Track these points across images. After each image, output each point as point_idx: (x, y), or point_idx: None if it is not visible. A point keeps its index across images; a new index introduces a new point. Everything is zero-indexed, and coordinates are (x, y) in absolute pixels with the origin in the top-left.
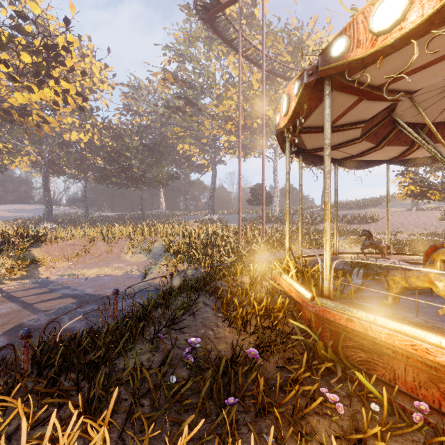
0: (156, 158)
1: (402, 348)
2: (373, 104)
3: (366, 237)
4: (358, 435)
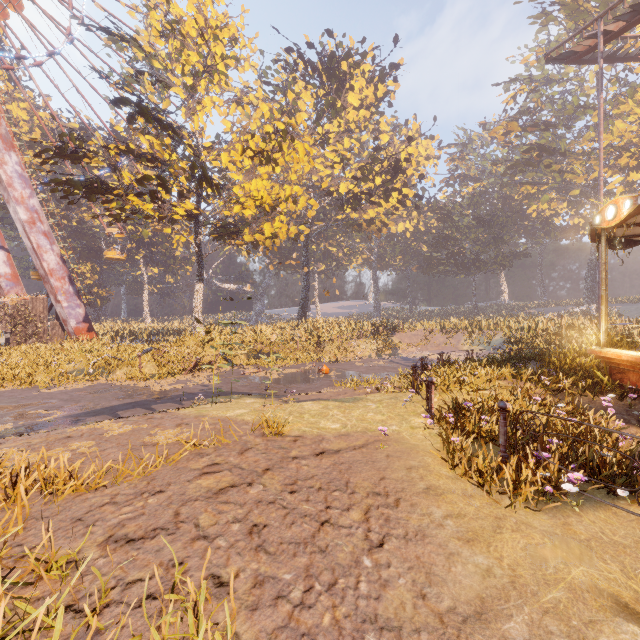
0: (494, 233)
1: (621, 361)
2: None
3: None
4: (581, 383)
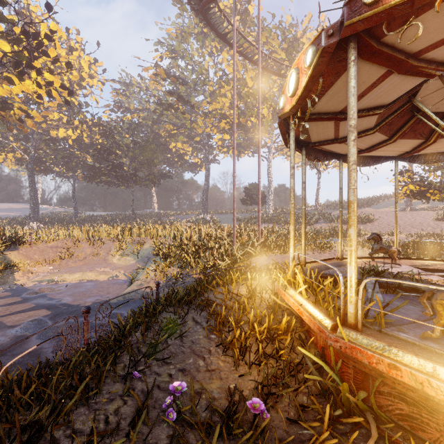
0: (147, 156)
1: None
2: (401, 82)
3: (375, 241)
4: None
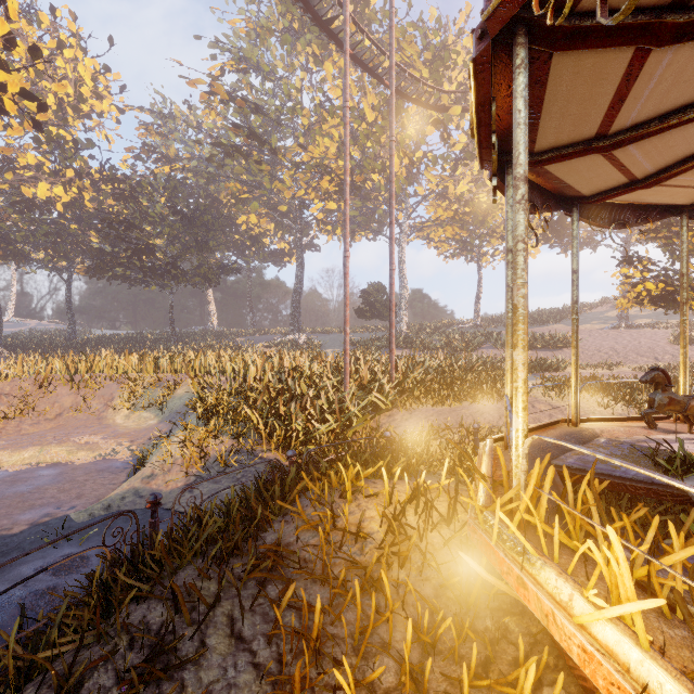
0: (197, 234)
1: None
2: None
3: (658, 385)
4: None
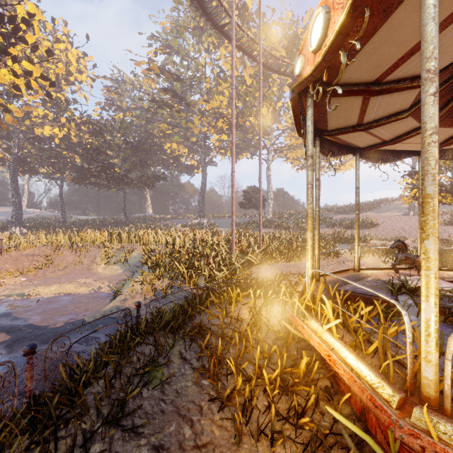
0: (140, 156)
1: None
2: None
3: (400, 249)
4: None
